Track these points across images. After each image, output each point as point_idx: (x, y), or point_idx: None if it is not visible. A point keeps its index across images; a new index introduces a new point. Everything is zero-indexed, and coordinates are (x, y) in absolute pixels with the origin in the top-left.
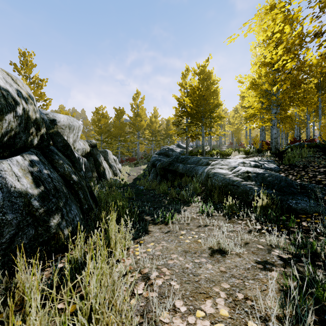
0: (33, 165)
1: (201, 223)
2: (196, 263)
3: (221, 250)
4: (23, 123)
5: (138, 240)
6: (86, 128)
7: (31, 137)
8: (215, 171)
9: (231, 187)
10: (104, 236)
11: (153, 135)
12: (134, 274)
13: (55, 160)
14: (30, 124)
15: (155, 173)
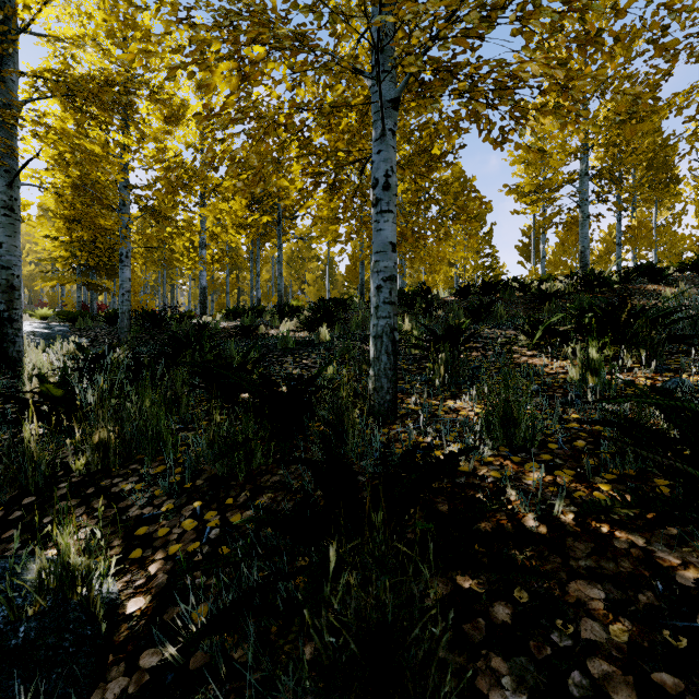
0: None
1: None
2: None
3: None
4: None
5: None
6: None
7: None
8: None
9: None
10: None
11: None
12: None
13: None
14: None
15: None
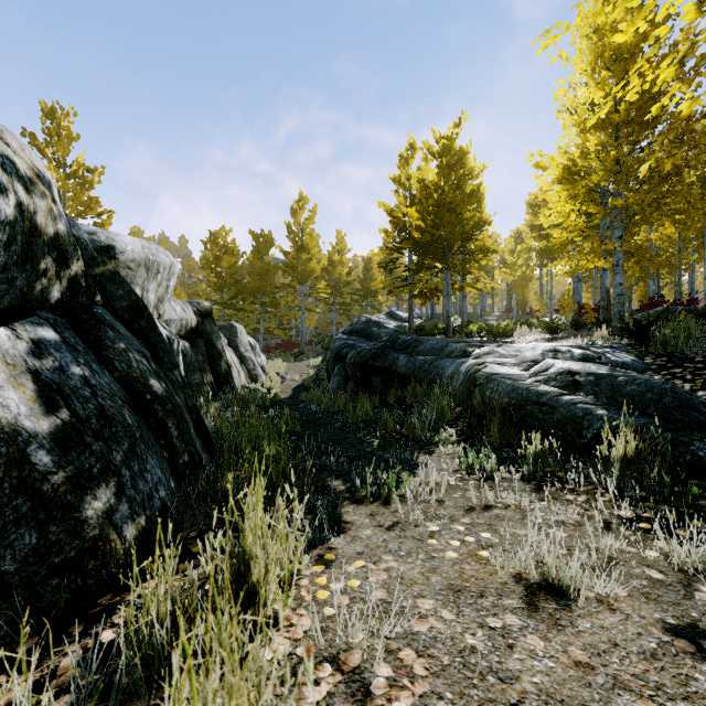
0: (43, 354)
1: (475, 501)
2: (495, 630)
3: (551, 587)
4: (17, 243)
5: (321, 551)
6: (190, 276)
7: (42, 281)
8: (491, 371)
9: (533, 409)
10: (231, 551)
11: (335, 291)
12: (321, 673)
13: (107, 342)
14: (41, 248)
15: (342, 375)
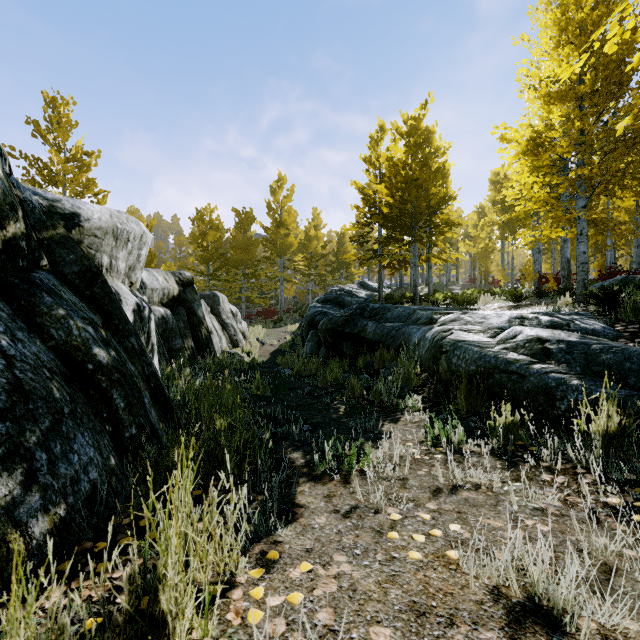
0: None
1: (442, 481)
2: None
3: (539, 611)
4: None
5: (265, 547)
6: (181, 251)
7: None
8: (457, 338)
9: (501, 378)
10: (131, 571)
11: (311, 264)
12: None
13: (42, 308)
14: None
15: (315, 341)
